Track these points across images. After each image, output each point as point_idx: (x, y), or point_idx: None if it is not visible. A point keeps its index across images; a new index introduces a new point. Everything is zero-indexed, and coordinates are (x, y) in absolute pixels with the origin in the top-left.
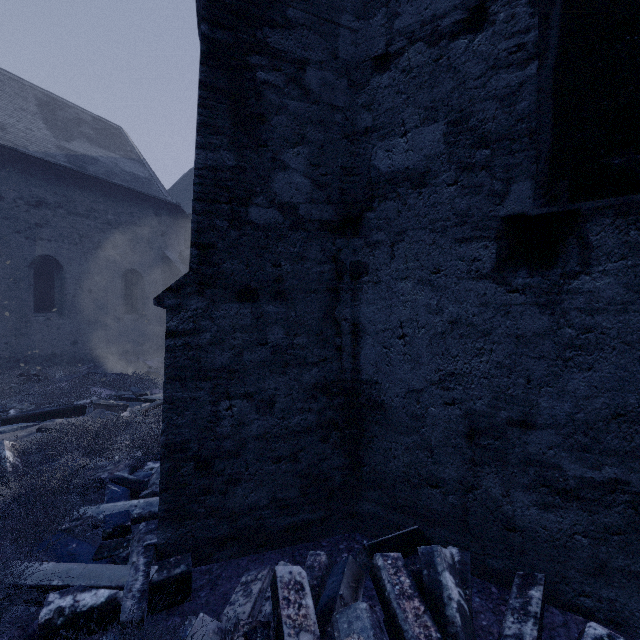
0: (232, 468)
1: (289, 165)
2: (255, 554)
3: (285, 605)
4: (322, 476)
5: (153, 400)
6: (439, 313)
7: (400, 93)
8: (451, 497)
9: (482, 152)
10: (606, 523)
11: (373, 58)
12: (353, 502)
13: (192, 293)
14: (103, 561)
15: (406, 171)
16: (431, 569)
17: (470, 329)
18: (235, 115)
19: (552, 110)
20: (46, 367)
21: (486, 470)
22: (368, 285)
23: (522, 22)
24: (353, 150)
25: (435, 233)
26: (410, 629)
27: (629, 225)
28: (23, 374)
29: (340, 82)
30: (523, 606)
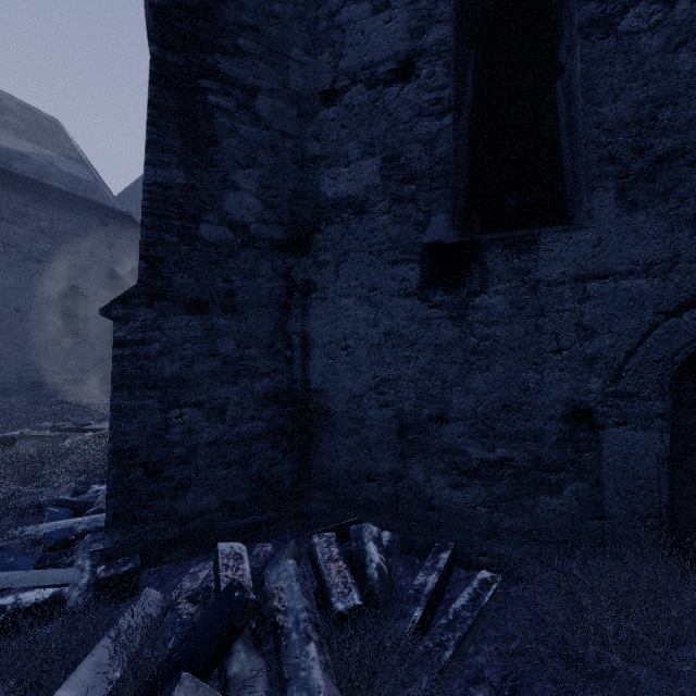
0: (182, 474)
1: (240, 186)
2: (206, 555)
3: (224, 569)
4: (273, 480)
5: (98, 430)
6: (376, 326)
7: (344, 127)
8: (385, 488)
9: (410, 187)
10: (498, 493)
11: (321, 92)
12: (303, 503)
13: (141, 305)
14: (45, 569)
15: (349, 198)
16: (359, 542)
17: (400, 340)
18: (185, 135)
19: (467, 155)
20: None
21: (412, 461)
22: (316, 301)
23: (440, 80)
24: (303, 175)
25: (373, 255)
26: (332, 580)
27: (513, 254)
28: None
29: (290, 111)
30: (433, 565)
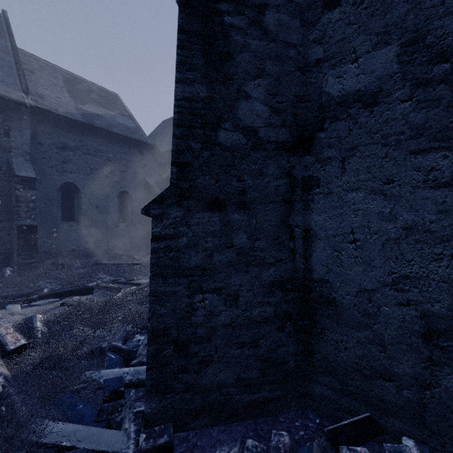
0: (204, 351)
1: (251, 95)
2: (223, 425)
3: None
4: (278, 360)
5: (139, 284)
6: (392, 220)
7: (351, 24)
8: (406, 391)
9: (440, 66)
10: None
11: None
12: (305, 383)
13: (172, 204)
14: (102, 423)
15: (357, 93)
16: None
17: (427, 235)
18: (207, 54)
19: None
20: (69, 258)
21: (446, 370)
22: (319, 196)
23: None
24: (304, 80)
25: (388, 147)
26: None
27: None
28: (54, 263)
29: (294, 22)
30: None
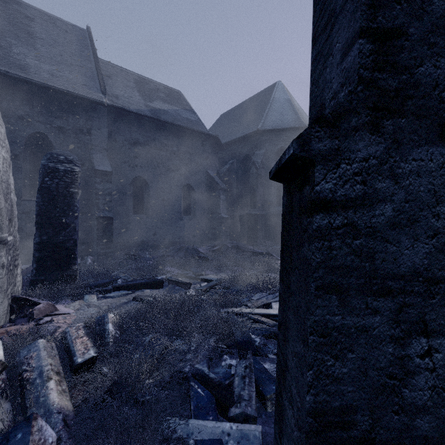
0: None
1: None
2: None
3: None
4: None
5: (208, 280)
6: None
7: None
8: None
9: None
10: None
11: None
12: None
13: (359, 128)
14: None
15: None
16: None
17: None
18: None
19: None
20: (139, 250)
21: None
22: None
23: None
24: None
25: None
26: None
27: None
28: (127, 254)
29: None
30: None
